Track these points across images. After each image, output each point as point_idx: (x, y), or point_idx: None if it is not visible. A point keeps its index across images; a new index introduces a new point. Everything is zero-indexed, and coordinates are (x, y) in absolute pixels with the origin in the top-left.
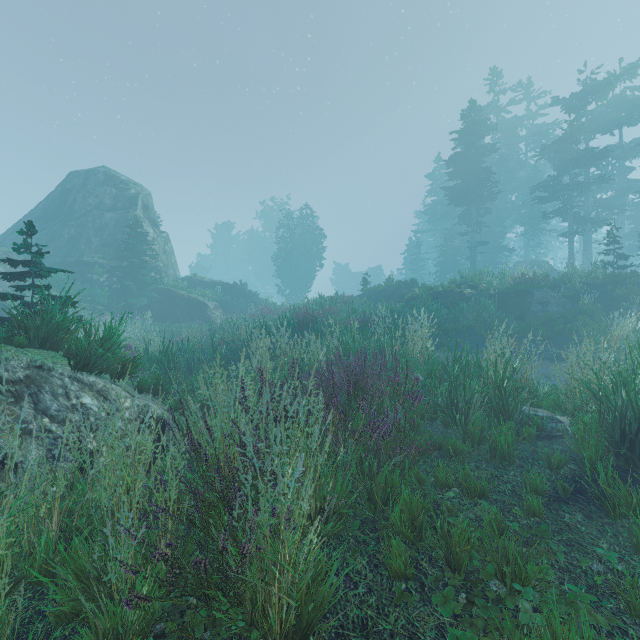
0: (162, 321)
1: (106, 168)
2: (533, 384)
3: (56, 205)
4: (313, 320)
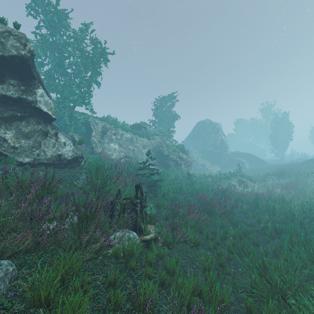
0: (229, 166)
1: (209, 120)
2: None
3: (196, 133)
4: (284, 172)
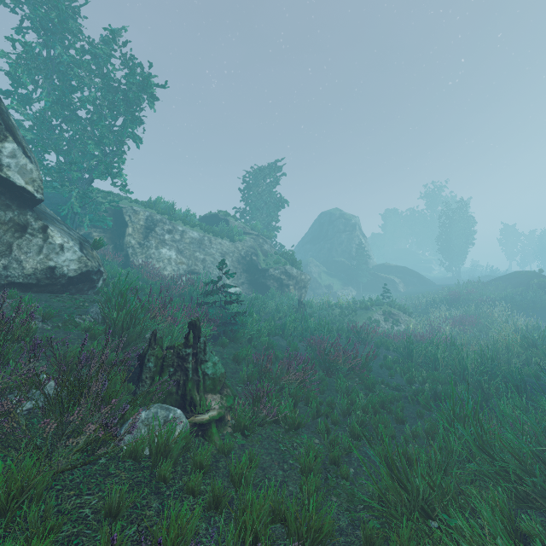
0: (372, 289)
1: (338, 210)
2: (519, 327)
3: (318, 231)
4: (458, 298)
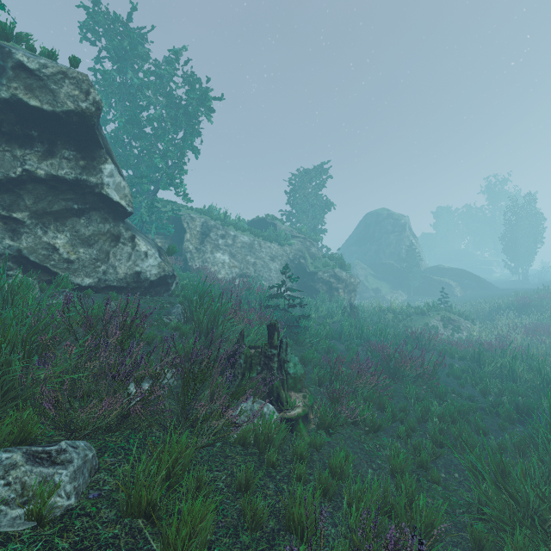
0: (424, 293)
1: (386, 209)
2: None
3: (363, 233)
4: (529, 303)
